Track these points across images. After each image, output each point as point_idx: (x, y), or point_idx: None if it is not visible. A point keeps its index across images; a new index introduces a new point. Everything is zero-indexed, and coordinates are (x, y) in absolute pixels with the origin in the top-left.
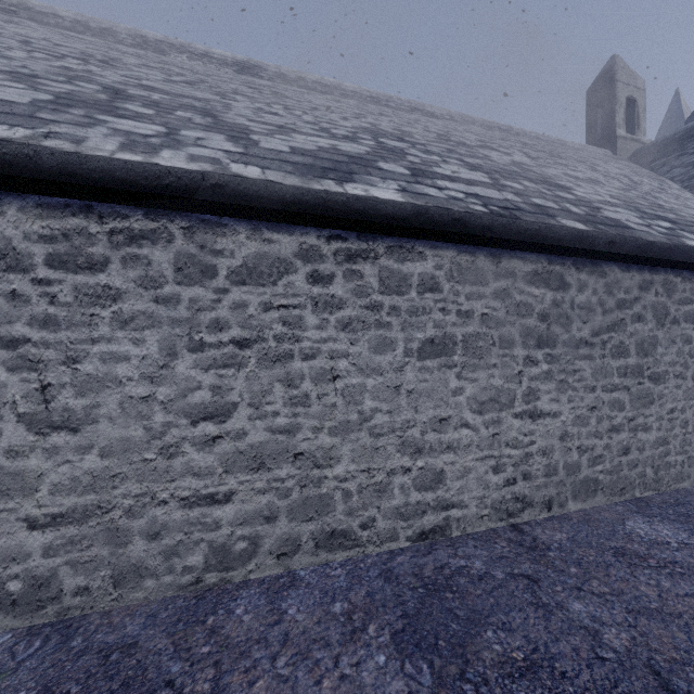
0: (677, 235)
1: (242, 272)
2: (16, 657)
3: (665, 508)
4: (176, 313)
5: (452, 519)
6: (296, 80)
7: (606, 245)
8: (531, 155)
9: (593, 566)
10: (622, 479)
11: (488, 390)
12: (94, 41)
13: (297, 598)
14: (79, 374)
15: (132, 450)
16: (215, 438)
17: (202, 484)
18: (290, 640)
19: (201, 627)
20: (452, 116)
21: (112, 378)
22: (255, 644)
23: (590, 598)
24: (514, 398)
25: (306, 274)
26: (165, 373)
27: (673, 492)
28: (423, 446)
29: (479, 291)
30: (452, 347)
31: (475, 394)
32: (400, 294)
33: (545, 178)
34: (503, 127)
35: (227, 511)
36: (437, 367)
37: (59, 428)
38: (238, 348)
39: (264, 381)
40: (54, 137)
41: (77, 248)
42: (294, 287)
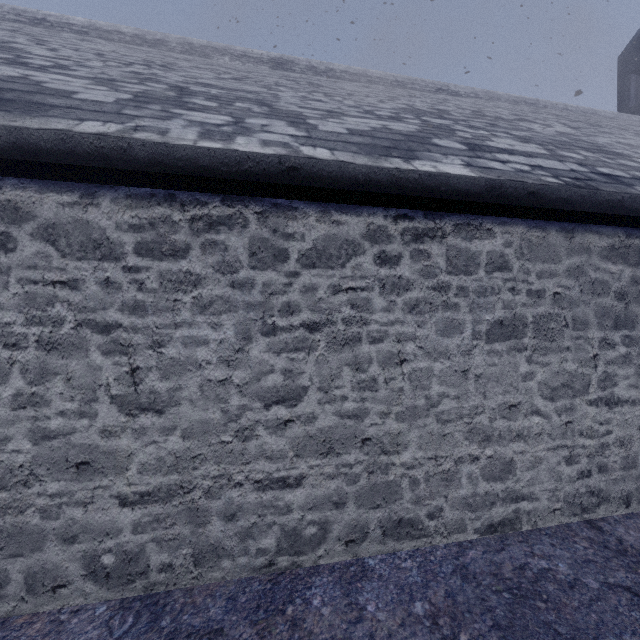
0: None
1: (312, 255)
2: (113, 633)
3: None
4: (250, 298)
5: (522, 512)
6: (325, 71)
7: None
8: (571, 125)
9: None
10: None
11: (560, 375)
12: (151, 51)
13: (373, 591)
14: (164, 358)
15: (211, 432)
16: (286, 422)
17: (274, 467)
18: None
19: (281, 617)
20: (477, 94)
21: (192, 362)
22: None
23: None
24: (589, 384)
25: (373, 256)
26: (240, 357)
27: None
28: (491, 433)
29: (551, 268)
30: (522, 329)
31: (546, 379)
32: (468, 274)
33: (599, 147)
34: (530, 101)
35: (297, 495)
36: (506, 350)
37: (146, 410)
38: (308, 332)
39: (332, 364)
40: (142, 130)
41: (162, 236)
42: (362, 269)
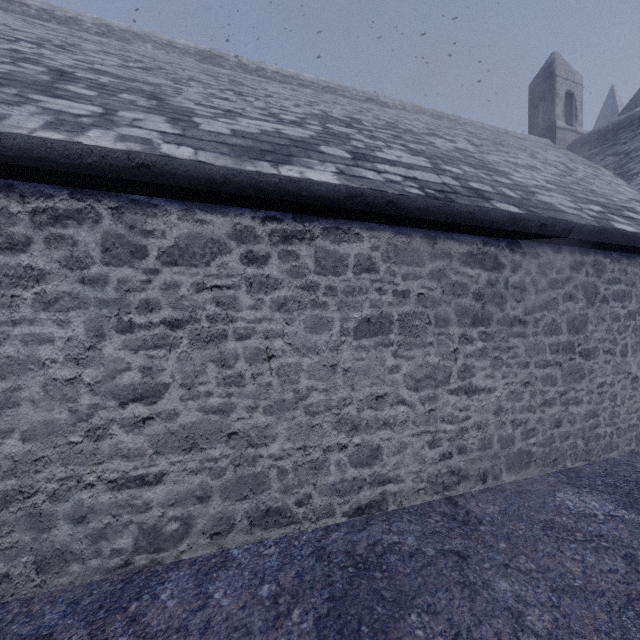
0: (606, 219)
1: (173, 253)
2: None
3: (594, 478)
4: (103, 294)
5: (389, 494)
6: (256, 70)
7: (538, 228)
8: (475, 143)
9: (522, 541)
10: (555, 451)
11: (424, 368)
12: (58, 29)
13: (226, 580)
14: None
15: (57, 433)
16: (145, 419)
17: (131, 465)
18: (210, 628)
19: (122, 615)
20: (404, 106)
21: (34, 361)
22: (174, 634)
23: (516, 575)
24: (450, 375)
25: (240, 255)
26: (92, 355)
27: (603, 462)
28: (359, 423)
29: (416, 271)
30: (389, 326)
31: (411, 371)
32: (336, 274)
33: (485, 164)
34: (452, 117)
35: (157, 492)
36: (373, 345)
37: None
38: (169, 329)
39: (196, 361)
40: None
41: None
42: (228, 268)
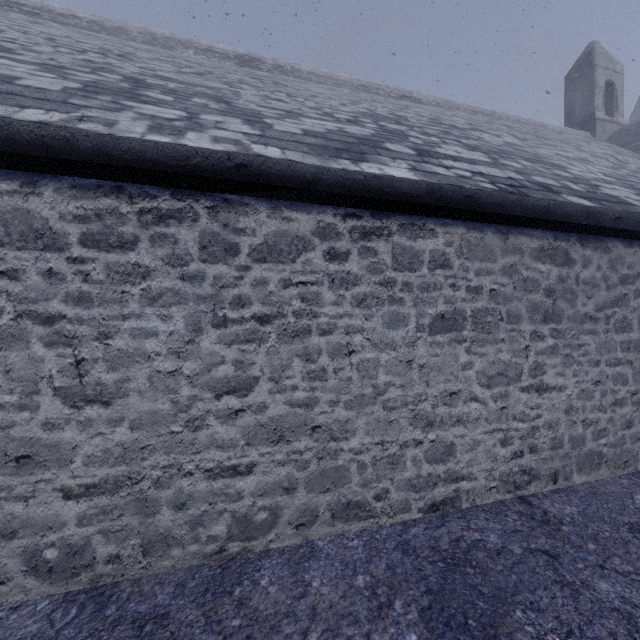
0: None
1: (263, 250)
2: (55, 625)
3: None
4: (201, 290)
5: (462, 491)
6: (292, 71)
7: (612, 221)
8: (519, 137)
9: (611, 542)
10: (626, 452)
11: (496, 365)
12: (110, 39)
13: (319, 569)
14: (111, 349)
15: (160, 423)
16: (237, 411)
17: (225, 456)
18: (318, 614)
19: (228, 598)
20: (438, 102)
21: (141, 354)
22: (284, 618)
23: (615, 577)
24: (521, 372)
25: (323, 252)
26: (190, 348)
27: None
28: (434, 419)
29: (488, 267)
30: (462, 322)
31: (484, 368)
32: (412, 270)
33: (539, 157)
34: (486, 112)
35: (248, 482)
36: (447, 341)
37: (92, 402)
38: (259, 324)
39: (283, 355)
40: (88, 120)
41: (109, 228)
42: (312, 264)
